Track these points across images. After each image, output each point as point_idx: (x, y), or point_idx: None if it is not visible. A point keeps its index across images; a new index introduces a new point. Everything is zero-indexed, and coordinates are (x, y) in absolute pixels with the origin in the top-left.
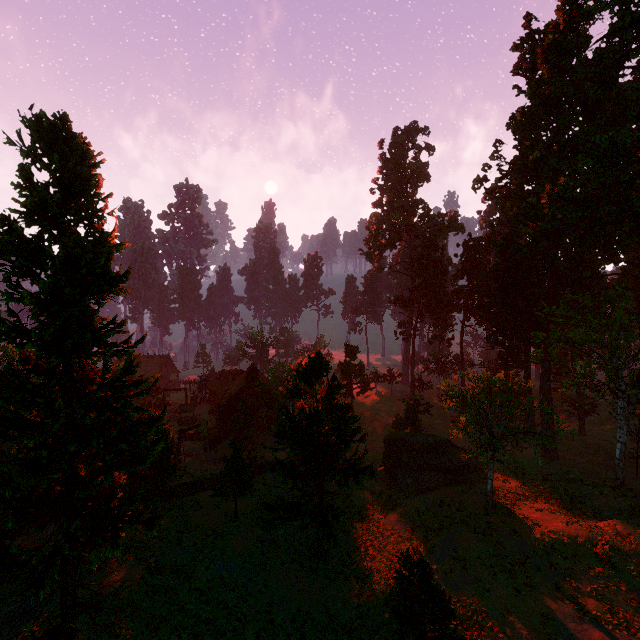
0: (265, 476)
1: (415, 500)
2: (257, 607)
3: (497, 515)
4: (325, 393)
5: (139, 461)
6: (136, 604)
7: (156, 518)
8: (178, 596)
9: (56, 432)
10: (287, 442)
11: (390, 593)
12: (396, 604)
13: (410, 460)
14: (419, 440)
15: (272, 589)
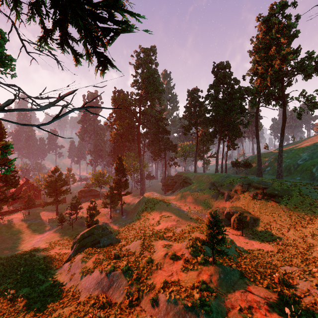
0: (36, 208)
1: (84, 203)
2: (40, 223)
3: (101, 200)
4: (58, 176)
5: (15, 186)
6: (3, 229)
7: (20, 197)
8: (16, 226)
9: (1, 179)
10: (48, 187)
11: (71, 204)
12: (71, 204)
13: (84, 195)
14: (87, 189)
15: (44, 221)
